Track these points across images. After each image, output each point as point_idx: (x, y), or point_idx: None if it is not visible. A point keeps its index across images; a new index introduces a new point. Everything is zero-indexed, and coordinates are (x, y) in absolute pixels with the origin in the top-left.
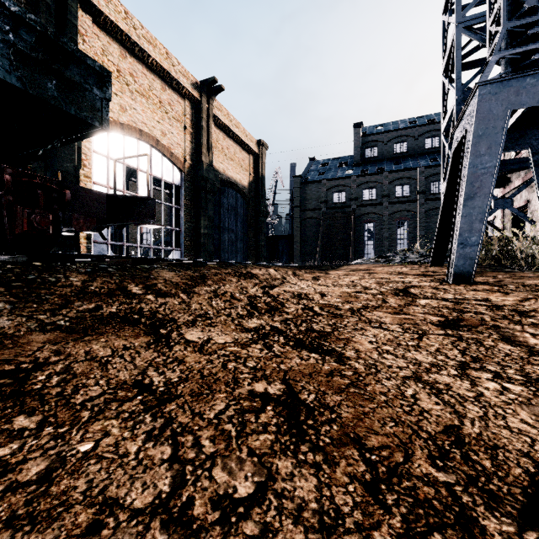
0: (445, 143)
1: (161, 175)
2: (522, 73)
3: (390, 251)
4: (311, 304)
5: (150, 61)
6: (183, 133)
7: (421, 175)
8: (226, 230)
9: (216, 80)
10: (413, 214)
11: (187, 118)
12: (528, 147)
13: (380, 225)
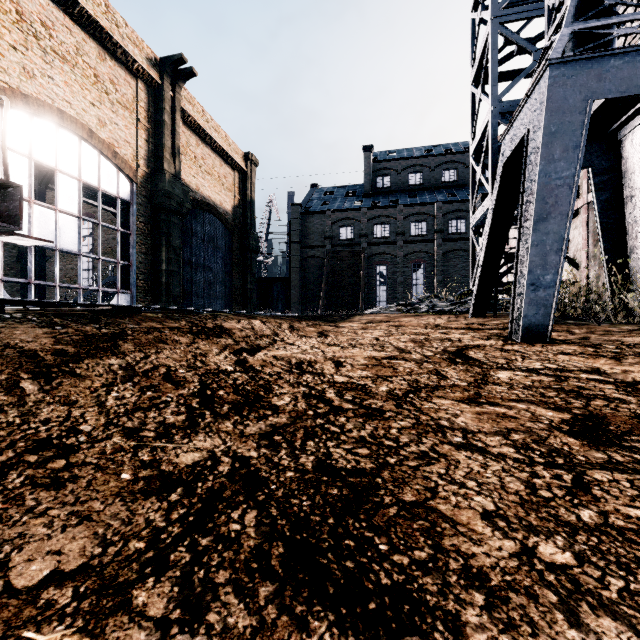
0: (475, 167)
1: (97, 183)
2: (605, 51)
3: (405, 298)
4: (320, 384)
5: (77, 11)
6: (134, 127)
7: (439, 211)
8: (201, 267)
9: (185, 59)
10: (430, 256)
11: (141, 106)
12: (588, 166)
13: (393, 267)
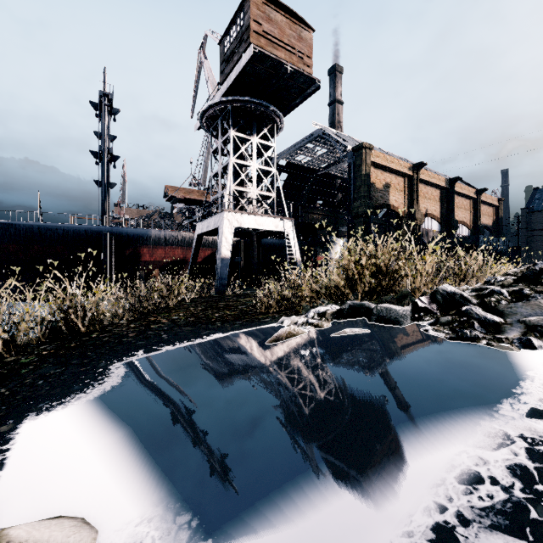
0: None
1: (463, 234)
2: None
3: None
4: None
5: (463, 195)
6: (469, 214)
7: None
8: None
9: (486, 189)
10: None
11: (471, 207)
12: None
13: None
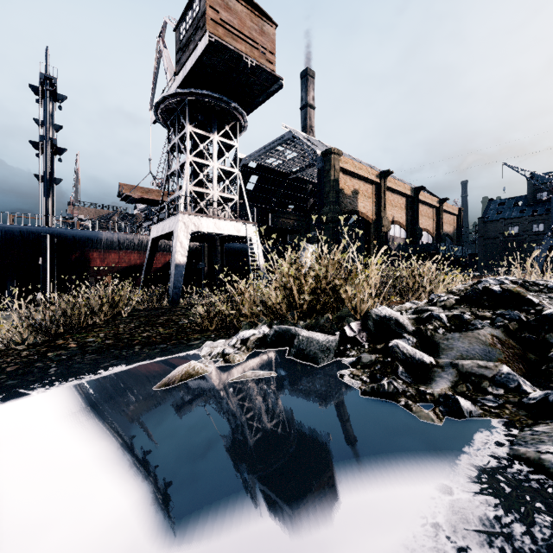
0: None
1: (427, 241)
2: (552, 238)
3: None
4: None
5: (427, 204)
6: (432, 222)
7: None
8: None
9: (447, 198)
10: None
11: (434, 215)
12: None
13: None
